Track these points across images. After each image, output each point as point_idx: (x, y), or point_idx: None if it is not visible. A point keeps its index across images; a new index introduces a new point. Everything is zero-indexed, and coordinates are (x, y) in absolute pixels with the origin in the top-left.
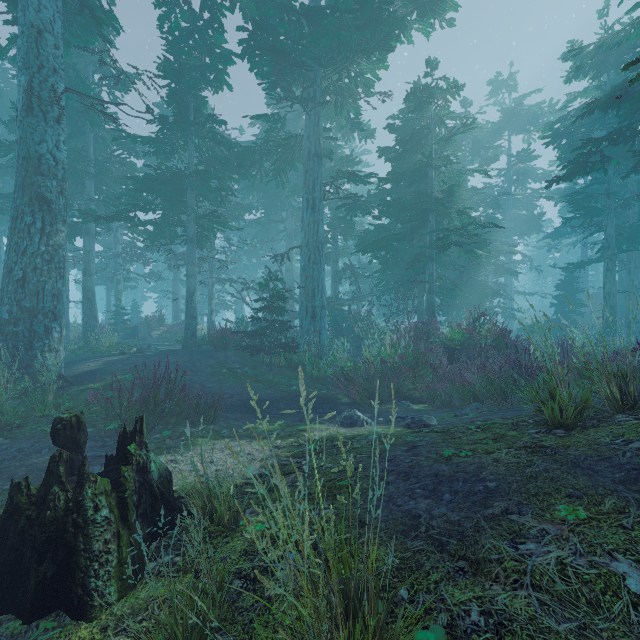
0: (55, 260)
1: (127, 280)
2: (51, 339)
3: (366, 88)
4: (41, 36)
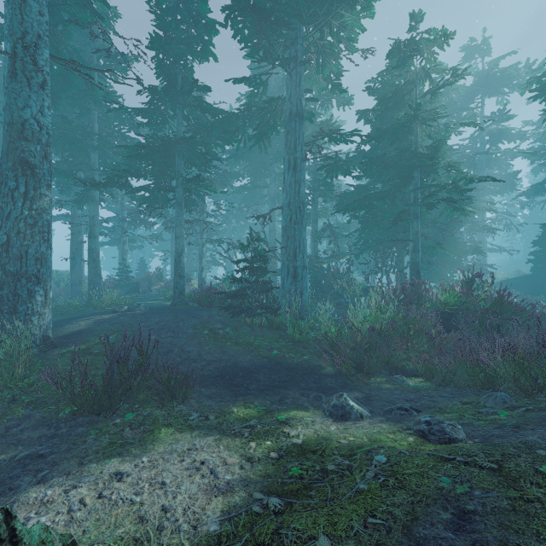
0: (39, 224)
1: (132, 241)
2: (34, 302)
3: (349, 43)
4: (25, 3)
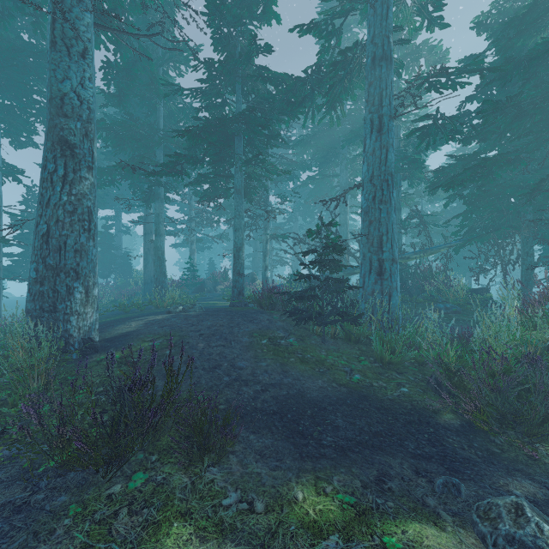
0: (78, 211)
1: (200, 241)
2: (73, 300)
3: None
4: None
